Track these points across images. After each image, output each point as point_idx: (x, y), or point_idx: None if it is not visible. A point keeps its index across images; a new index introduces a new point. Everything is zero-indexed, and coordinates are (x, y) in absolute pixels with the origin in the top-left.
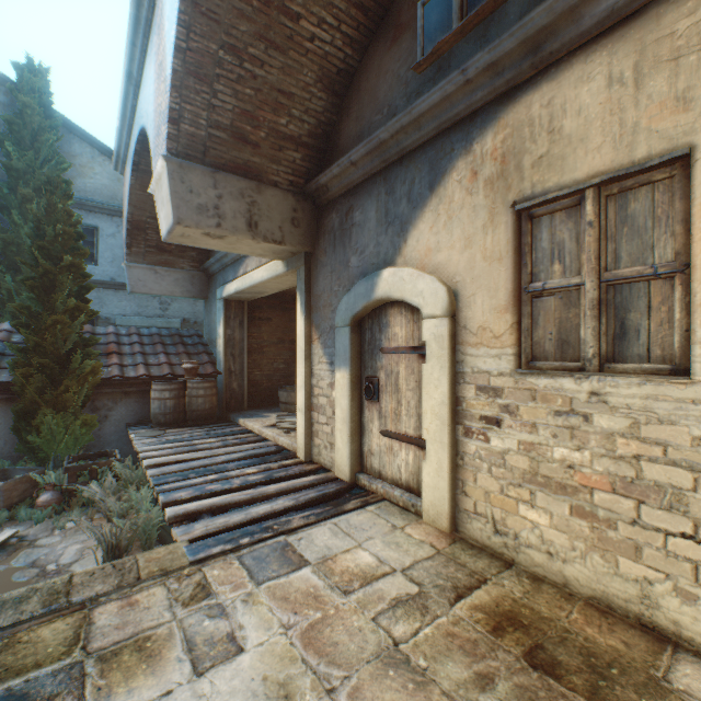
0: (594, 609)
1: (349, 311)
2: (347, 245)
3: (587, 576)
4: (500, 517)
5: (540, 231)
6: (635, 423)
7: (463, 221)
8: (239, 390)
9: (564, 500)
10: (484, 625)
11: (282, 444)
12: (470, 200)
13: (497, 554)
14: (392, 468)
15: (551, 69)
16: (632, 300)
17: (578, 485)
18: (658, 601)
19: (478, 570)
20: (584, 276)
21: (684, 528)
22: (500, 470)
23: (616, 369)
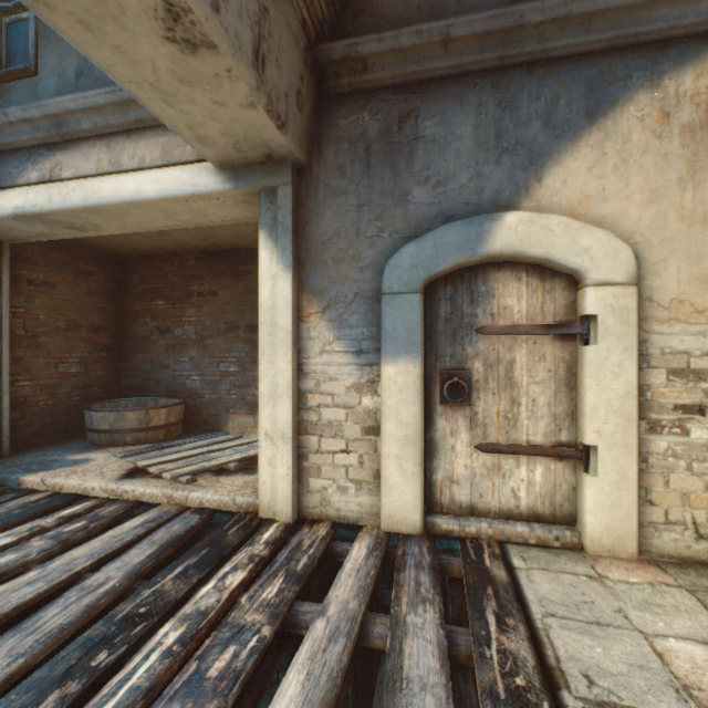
0: None
1: (423, 269)
2: (403, 168)
3: None
4: (704, 519)
5: None
6: None
7: (647, 169)
8: None
9: None
10: None
11: (198, 504)
12: (658, 146)
13: (704, 563)
14: (500, 495)
15: None
16: None
17: None
18: None
19: None
20: None
21: None
22: (704, 465)
23: None
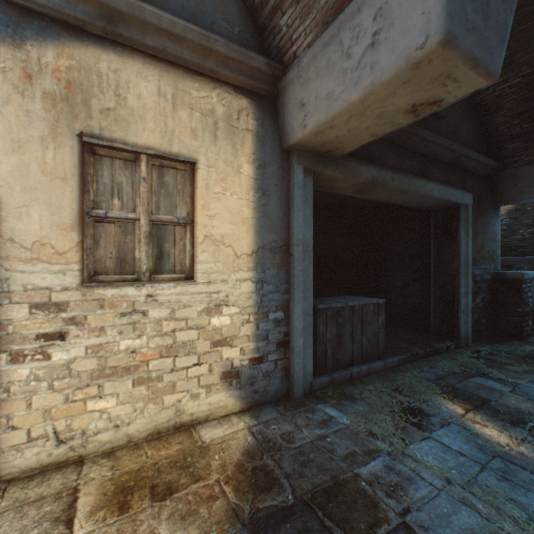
0: (154, 440)
1: None
2: None
3: (146, 423)
4: (65, 426)
5: (103, 168)
6: (174, 310)
7: (11, 120)
8: None
9: (129, 378)
10: (114, 514)
11: None
12: (22, 101)
13: (64, 463)
14: None
15: (119, 47)
16: (167, 236)
17: (140, 362)
18: (185, 408)
19: (61, 488)
20: (139, 214)
21: (195, 361)
22: (65, 381)
23: (159, 278)
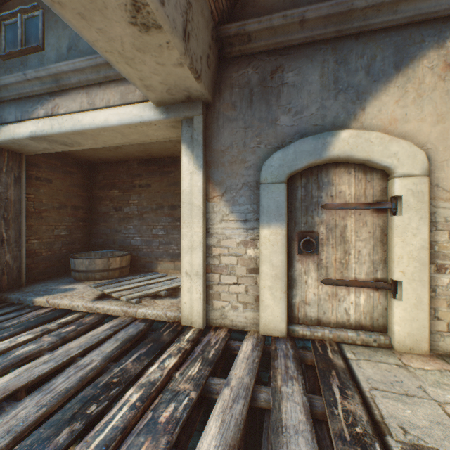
0: None
1: (287, 167)
2: (274, 103)
3: None
4: None
5: None
6: None
7: (435, 101)
8: (14, 263)
9: None
10: None
11: (143, 316)
12: (443, 85)
13: None
14: (337, 312)
15: None
16: None
17: None
18: None
19: None
20: None
21: None
22: None
23: None
